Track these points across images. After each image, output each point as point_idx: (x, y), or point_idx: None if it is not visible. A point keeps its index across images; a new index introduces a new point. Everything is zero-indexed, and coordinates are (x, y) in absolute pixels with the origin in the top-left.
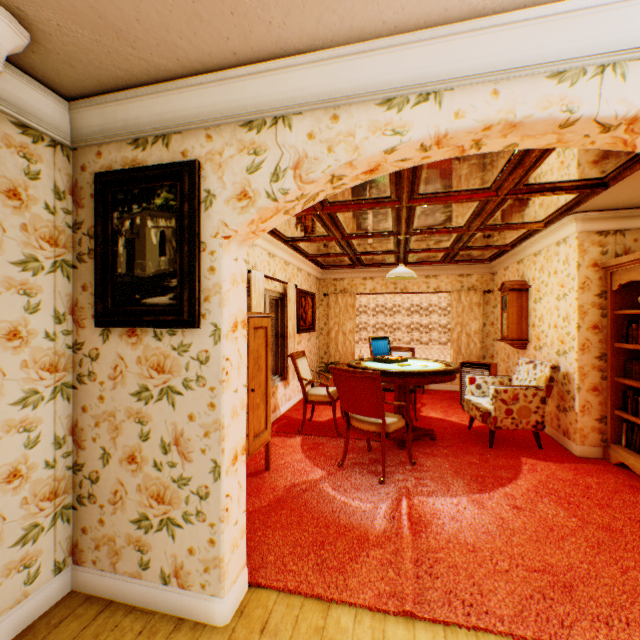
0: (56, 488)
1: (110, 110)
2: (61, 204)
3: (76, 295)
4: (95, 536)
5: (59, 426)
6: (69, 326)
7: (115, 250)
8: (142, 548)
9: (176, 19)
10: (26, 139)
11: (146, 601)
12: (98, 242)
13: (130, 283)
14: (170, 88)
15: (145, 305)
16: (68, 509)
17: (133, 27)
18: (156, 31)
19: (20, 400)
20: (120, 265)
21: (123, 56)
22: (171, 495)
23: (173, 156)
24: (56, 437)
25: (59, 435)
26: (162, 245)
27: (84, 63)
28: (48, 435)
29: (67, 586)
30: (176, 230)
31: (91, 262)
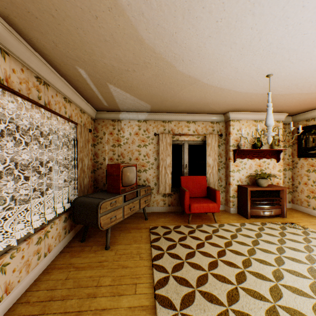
0: (288, 187)
1: (300, 116)
2: (289, 134)
3: (292, 151)
4: (296, 198)
5: (288, 176)
6: (290, 157)
7: (301, 142)
8: (307, 202)
9: (315, 105)
10: (283, 125)
11: (308, 212)
12: (297, 141)
13: (304, 149)
14: (314, 111)
15: (308, 153)
16: (290, 192)
17: (306, 108)
18: (311, 107)
19: (283, 169)
20: (302, 145)
21: (303, 110)
22: (314, 192)
23: (315, 122)
24: (288, 178)
25: (288, 177)
26: (312, 141)
27: (295, 112)
28: (287, 177)
29: (290, 206)
30: (315, 137)
31: (295, 145)
